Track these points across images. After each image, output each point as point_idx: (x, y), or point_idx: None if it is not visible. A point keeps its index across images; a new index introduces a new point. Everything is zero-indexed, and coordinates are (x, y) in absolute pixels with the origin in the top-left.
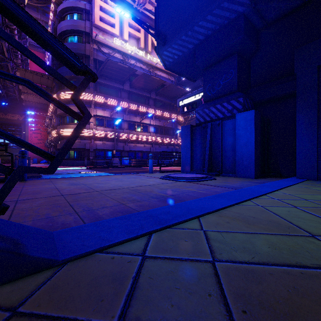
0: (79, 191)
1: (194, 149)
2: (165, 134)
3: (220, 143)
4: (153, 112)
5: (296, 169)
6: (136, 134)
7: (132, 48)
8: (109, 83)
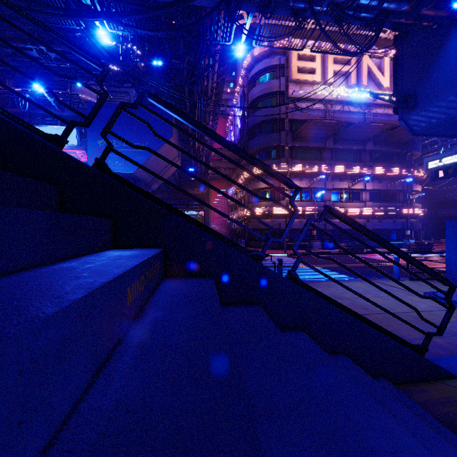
0: (360, 311)
1: None
2: (390, 201)
3: None
4: (369, 171)
5: None
6: (342, 205)
7: (337, 91)
8: (307, 144)
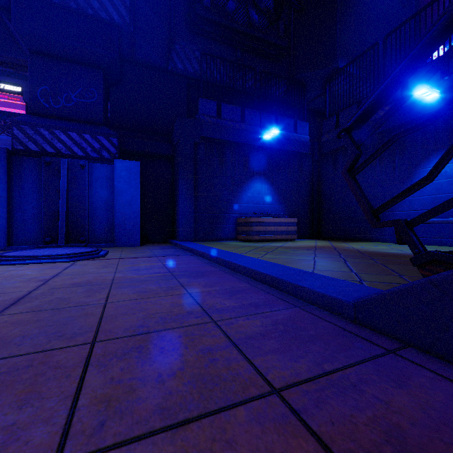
0: None
1: (18, 201)
2: None
3: (87, 197)
4: None
5: (180, 232)
6: None
7: None
8: None
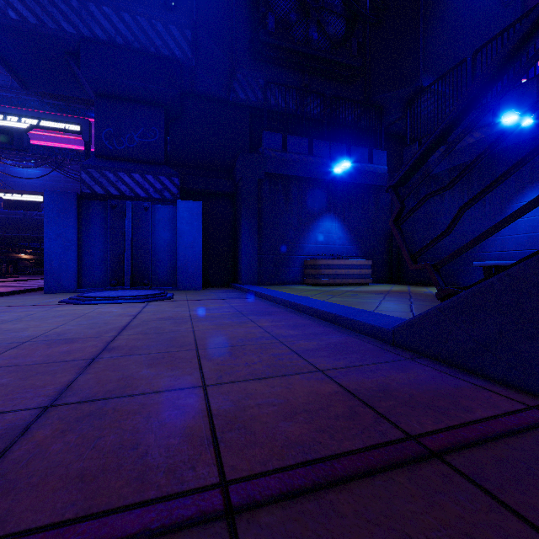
0: (71, 347)
1: (87, 244)
2: None
3: (150, 239)
4: None
5: (243, 275)
6: None
7: None
8: None
